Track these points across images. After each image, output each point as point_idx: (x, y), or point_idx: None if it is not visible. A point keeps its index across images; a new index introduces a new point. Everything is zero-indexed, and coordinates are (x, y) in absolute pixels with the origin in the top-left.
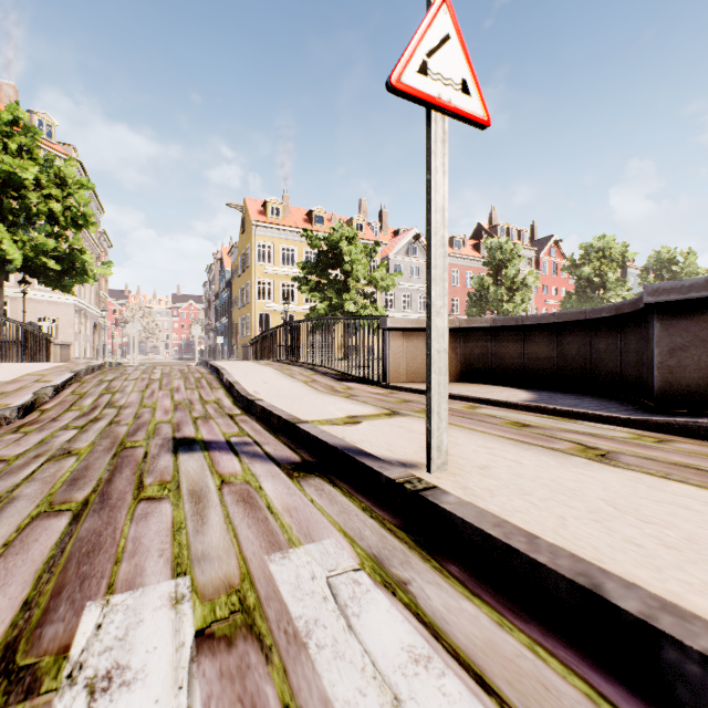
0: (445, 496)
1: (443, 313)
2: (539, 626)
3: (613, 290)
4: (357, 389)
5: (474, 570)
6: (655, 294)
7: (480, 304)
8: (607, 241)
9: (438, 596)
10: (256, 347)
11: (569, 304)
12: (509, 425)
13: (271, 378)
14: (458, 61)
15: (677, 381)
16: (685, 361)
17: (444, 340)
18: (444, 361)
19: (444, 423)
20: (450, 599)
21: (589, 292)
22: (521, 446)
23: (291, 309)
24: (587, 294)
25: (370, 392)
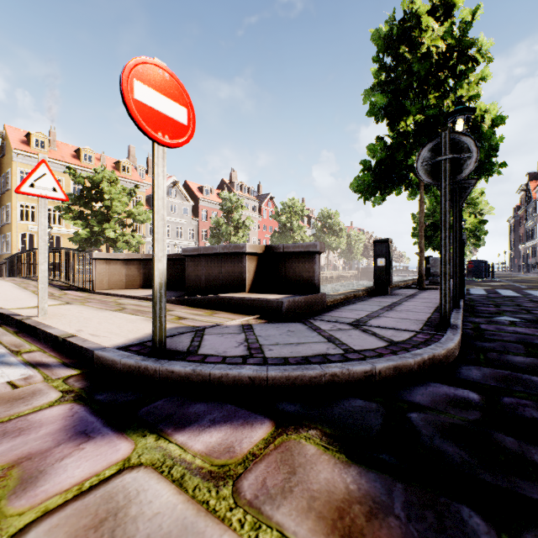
0: (30, 320)
1: (45, 264)
2: (29, 337)
3: (296, 232)
4: (71, 295)
5: (26, 334)
6: (184, 252)
7: (218, 236)
8: (295, 202)
9: (7, 337)
10: (8, 266)
11: (274, 239)
12: (114, 304)
13: (6, 290)
14: (51, 181)
15: (190, 284)
16: (192, 277)
17: (46, 273)
18: (46, 280)
19: (46, 300)
20: (10, 337)
21: (286, 232)
22: (98, 309)
23: (58, 231)
24: (286, 233)
25: (76, 295)
